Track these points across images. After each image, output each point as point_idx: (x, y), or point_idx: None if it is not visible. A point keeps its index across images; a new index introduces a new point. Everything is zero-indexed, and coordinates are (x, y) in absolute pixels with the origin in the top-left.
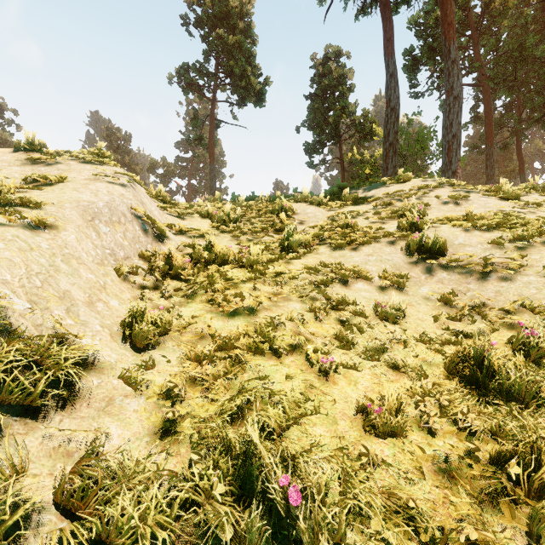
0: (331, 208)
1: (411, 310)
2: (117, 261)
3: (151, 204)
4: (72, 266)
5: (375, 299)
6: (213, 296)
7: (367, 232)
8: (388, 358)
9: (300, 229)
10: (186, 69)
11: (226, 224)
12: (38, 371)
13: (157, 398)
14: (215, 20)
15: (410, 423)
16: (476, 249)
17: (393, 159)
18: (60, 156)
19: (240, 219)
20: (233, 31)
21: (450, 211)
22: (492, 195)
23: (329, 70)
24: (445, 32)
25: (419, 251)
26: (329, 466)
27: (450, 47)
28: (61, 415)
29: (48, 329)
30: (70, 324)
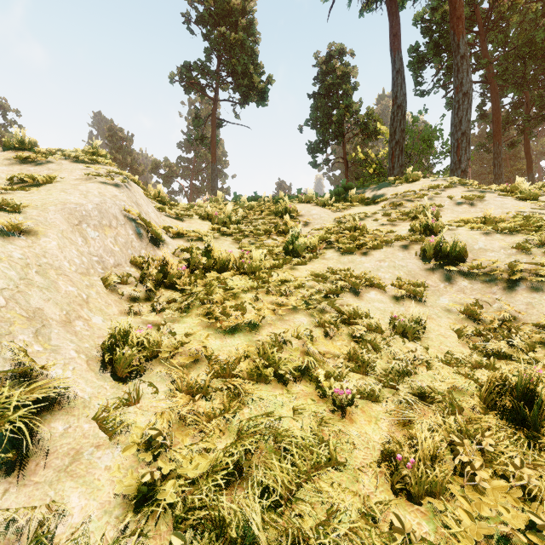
0: (337, 209)
1: (431, 324)
2: (106, 269)
3: (147, 206)
4: (49, 278)
5: (392, 312)
6: (210, 309)
7: (377, 235)
8: (412, 386)
9: (305, 231)
10: (188, 68)
11: (226, 226)
12: None
13: (136, 448)
14: (217, 18)
15: (452, 483)
16: (499, 254)
17: (400, 158)
18: (52, 155)
19: (242, 221)
20: (235, 28)
21: (465, 212)
22: (509, 195)
23: (332, 68)
24: (454, 27)
25: (435, 256)
26: None
27: (460, 41)
28: (7, 483)
29: (6, 360)
30: (37, 352)
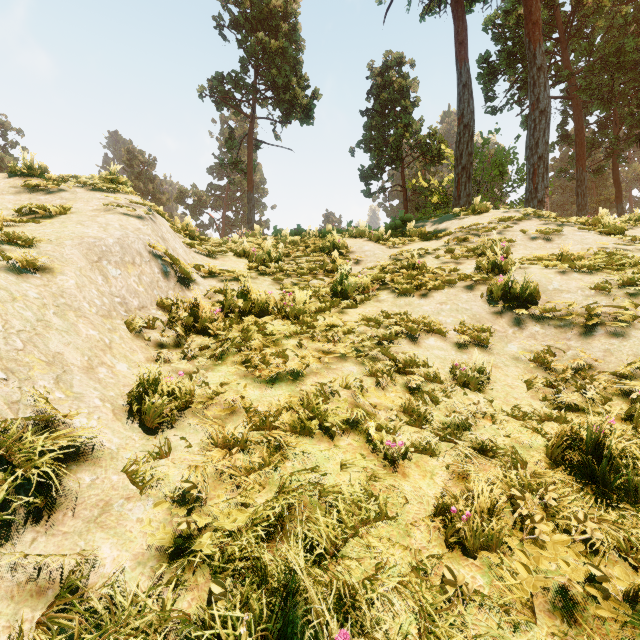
0: (393, 244)
1: (497, 373)
2: (130, 311)
3: (174, 241)
4: (68, 321)
5: (452, 360)
6: (248, 357)
7: (438, 275)
8: (473, 439)
9: (356, 270)
10: (220, 80)
11: (266, 264)
12: (7, 468)
13: (170, 501)
14: (254, 22)
15: (510, 537)
16: (576, 295)
17: (467, 186)
18: (65, 182)
19: (283, 258)
20: (276, 34)
21: (540, 248)
22: (590, 229)
23: (389, 81)
24: (530, 33)
25: (504, 298)
26: (402, 604)
27: (536, 51)
28: (35, 532)
29: (27, 406)
30: (59, 399)
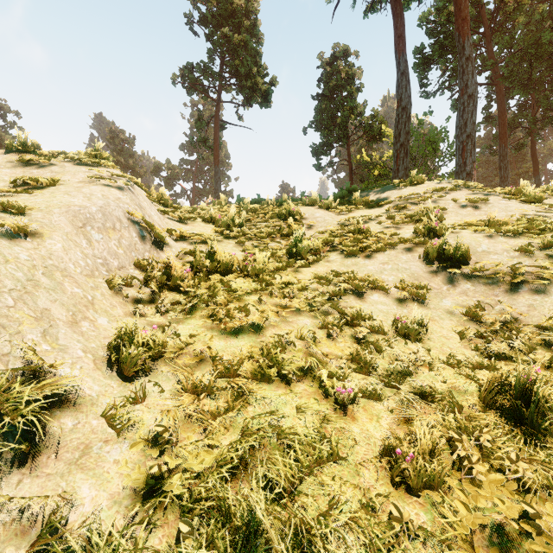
0: (341, 211)
1: (434, 326)
2: (110, 271)
3: (150, 209)
4: (55, 280)
5: (394, 314)
6: (214, 311)
7: (381, 238)
8: (414, 385)
9: (308, 234)
10: (191, 69)
11: (230, 229)
12: None
13: (143, 443)
14: (220, 19)
15: (450, 476)
16: (502, 257)
17: (405, 161)
18: (55, 157)
19: (245, 223)
20: (239, 29)
21: (469, 215)
22: (513, 198)
23: (336, 69)
24: (459, 28)
25: (439, 259)
26: (353, 540)
27: (465, 43)
28: (21, 474)
29: (16, 358)
30: (45, 351)
